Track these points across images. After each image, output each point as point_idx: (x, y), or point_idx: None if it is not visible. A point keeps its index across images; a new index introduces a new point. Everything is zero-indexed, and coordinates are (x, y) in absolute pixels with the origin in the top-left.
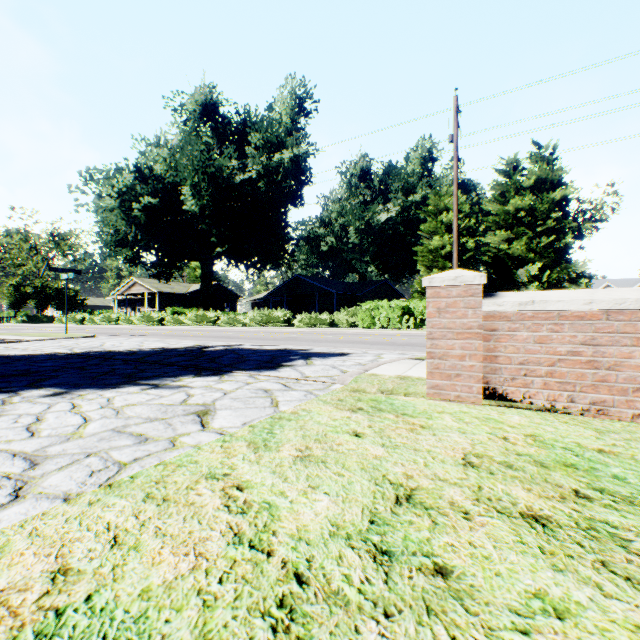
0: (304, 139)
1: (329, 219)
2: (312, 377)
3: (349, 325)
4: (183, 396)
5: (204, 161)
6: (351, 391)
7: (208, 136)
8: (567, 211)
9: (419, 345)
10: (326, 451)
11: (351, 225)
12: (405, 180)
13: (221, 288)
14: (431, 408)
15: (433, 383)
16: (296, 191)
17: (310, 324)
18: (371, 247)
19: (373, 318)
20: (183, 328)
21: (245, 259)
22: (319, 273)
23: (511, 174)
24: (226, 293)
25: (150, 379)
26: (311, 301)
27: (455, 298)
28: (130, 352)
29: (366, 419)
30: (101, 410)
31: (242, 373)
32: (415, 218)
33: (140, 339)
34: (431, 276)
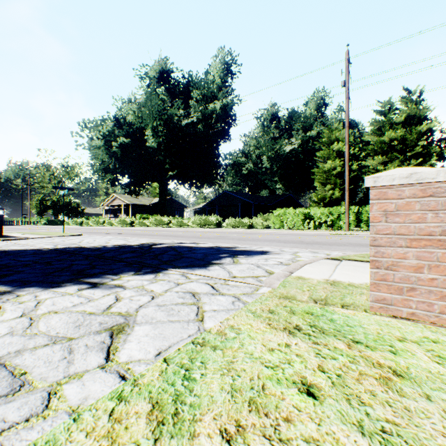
0: (230, 92)
1: (248, 151)
2: (239, 277)
3: (264, 227)
4: (111, 300)
5: (160, 111)
6: (280, 297)
7: (163, 94)
8: (431, 140)
9: (324, 244)
10: (270, 444)
11: (264, 155)
12: (304, 121)
13: (173, 201)
14: (385, 330)
15: (378, 296)
16: (225, 131)
17: (235, 226)
18: (279, 170)
19: (281, 221)
20: (146, 229)
21: (189, 180)
22: (241, 190)
23: (386, 113)
24: (176, 204)
25: (94, 276)
26: (235, 209)
27: (408, 199)
28: (96, 248)
29: (311, 351)
30: (16, 320)
31: (176, 271)
32: (312, 148)
33: (111, 237)
34: (375, 175)
